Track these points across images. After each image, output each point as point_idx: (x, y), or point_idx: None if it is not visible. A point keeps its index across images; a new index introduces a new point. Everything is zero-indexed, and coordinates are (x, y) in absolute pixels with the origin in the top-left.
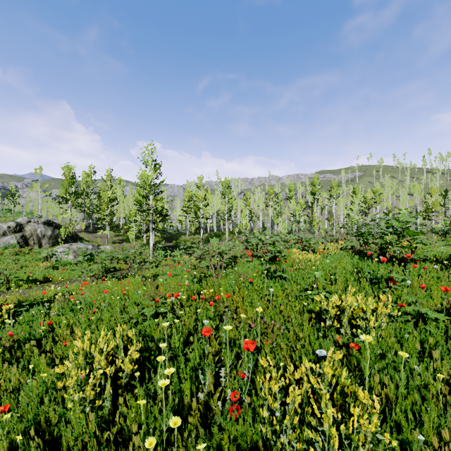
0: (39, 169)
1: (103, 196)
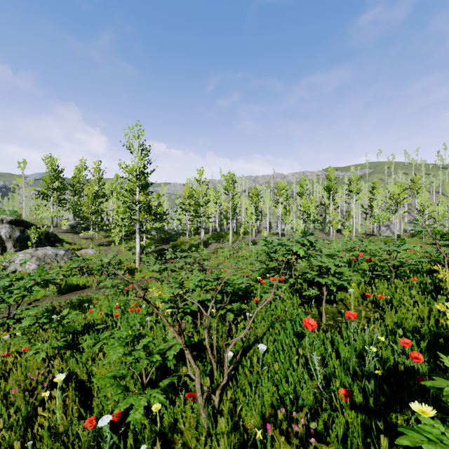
0: (23, 163)
1: (87, 192)
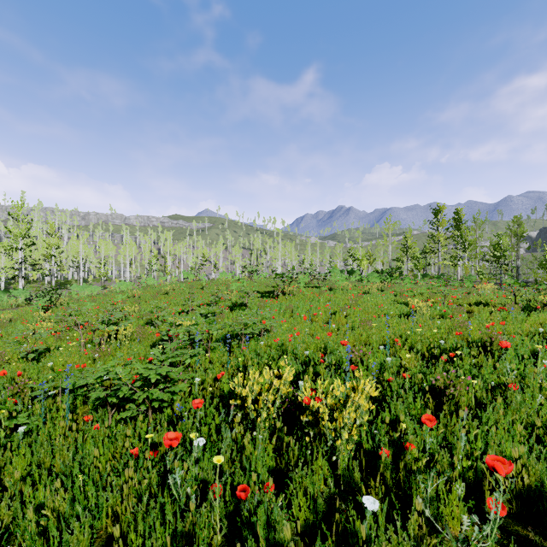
0: None
1: None
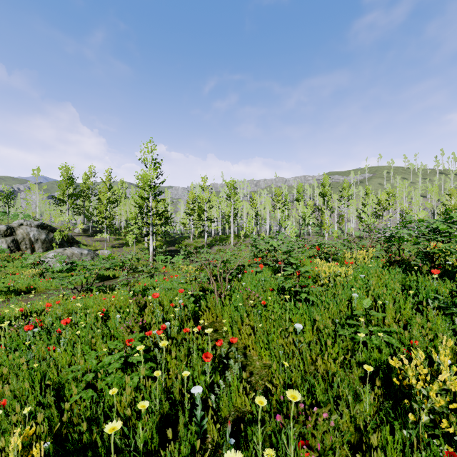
0: (37, 170)
1: (102, 198)
